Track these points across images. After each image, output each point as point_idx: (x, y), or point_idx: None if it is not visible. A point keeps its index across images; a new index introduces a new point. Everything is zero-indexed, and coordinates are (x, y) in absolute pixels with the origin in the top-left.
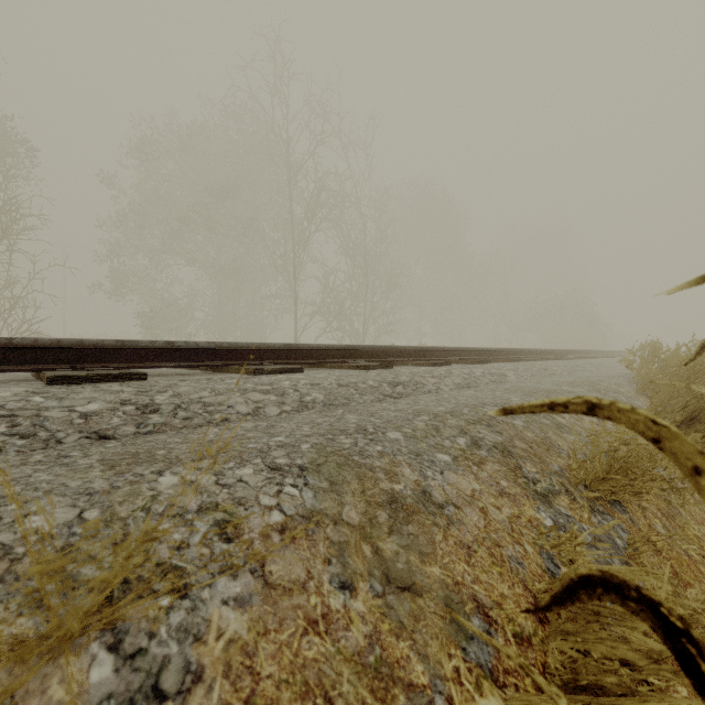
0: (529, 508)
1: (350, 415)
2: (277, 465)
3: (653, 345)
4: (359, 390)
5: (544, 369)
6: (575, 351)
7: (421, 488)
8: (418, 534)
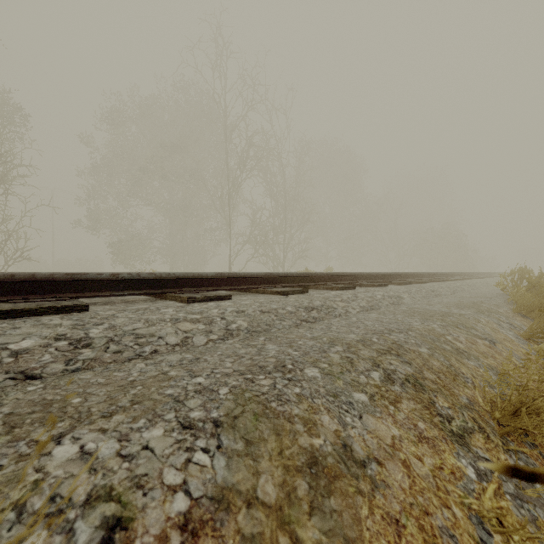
0: (449, 455)
1: (270, 345)
2: (190, 421)
3: (522, 271)
4: (279, 316)
5: (432, 291)
6: (453, 274)
7: (341, 442)
8: (341, 511)
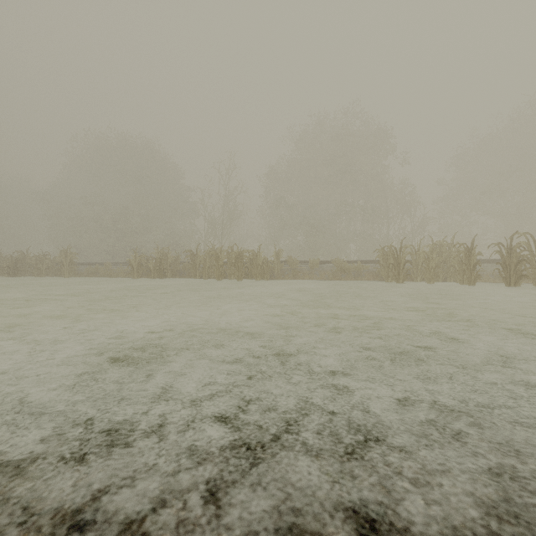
0: None
1: None
2: None
3: None
4: None
5: None
6: None
7: None
8: None
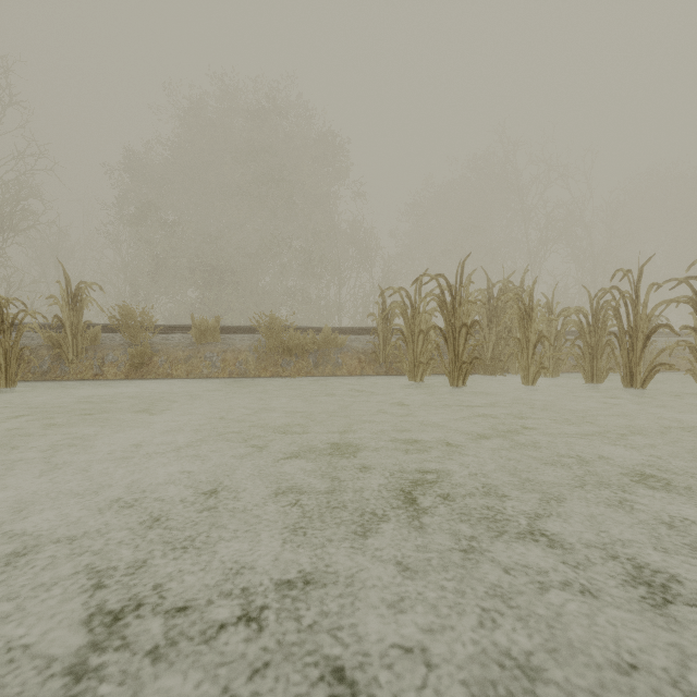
0: None
1: None
2: None
3: None
4: None
5: None
6: None
7: None
8: None
